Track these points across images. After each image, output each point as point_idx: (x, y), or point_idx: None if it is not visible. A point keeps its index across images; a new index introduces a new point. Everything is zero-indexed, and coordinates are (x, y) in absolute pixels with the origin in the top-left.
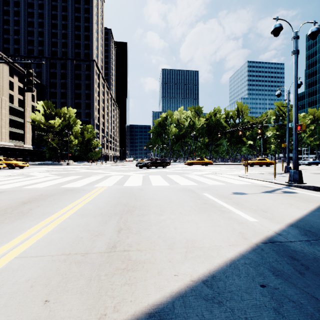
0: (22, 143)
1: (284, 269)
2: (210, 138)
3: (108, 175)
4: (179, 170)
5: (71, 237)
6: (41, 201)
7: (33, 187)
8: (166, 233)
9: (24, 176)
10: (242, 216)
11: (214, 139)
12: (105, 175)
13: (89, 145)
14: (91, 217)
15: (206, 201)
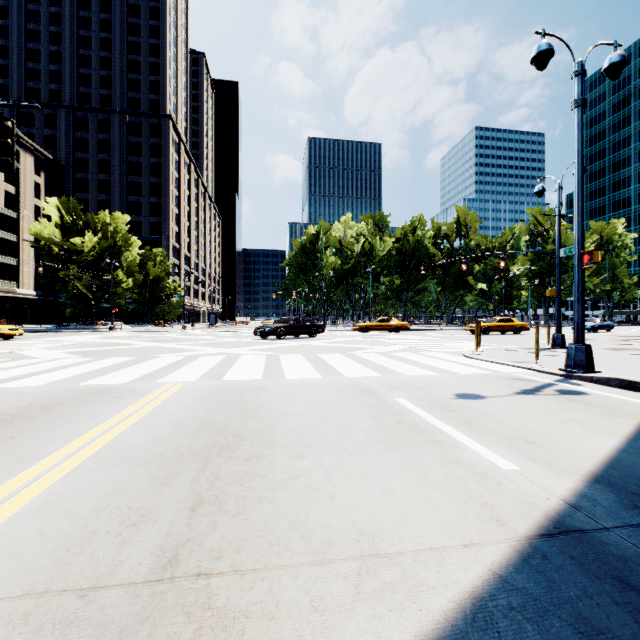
0: (14, 286)
1: (613, 625)
2: (404, 278)
3: (194, 355)
4: (342, 343)
5: (65, 532)
6: (22, 423)
7: (17, 386)
8: (310, 512)
9: (7, 357)
10: (483, 455)
11: (412, 280)
12: (186, 354)
13: (157, 291)
14: (132, 467)
15: (400, 416)
